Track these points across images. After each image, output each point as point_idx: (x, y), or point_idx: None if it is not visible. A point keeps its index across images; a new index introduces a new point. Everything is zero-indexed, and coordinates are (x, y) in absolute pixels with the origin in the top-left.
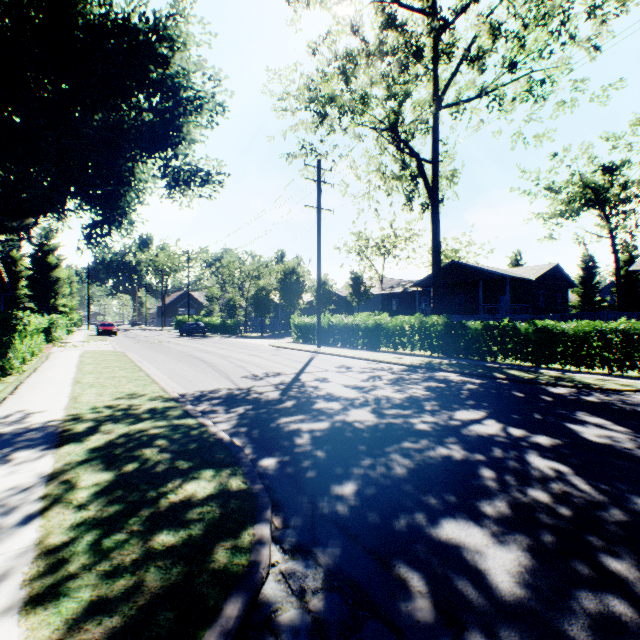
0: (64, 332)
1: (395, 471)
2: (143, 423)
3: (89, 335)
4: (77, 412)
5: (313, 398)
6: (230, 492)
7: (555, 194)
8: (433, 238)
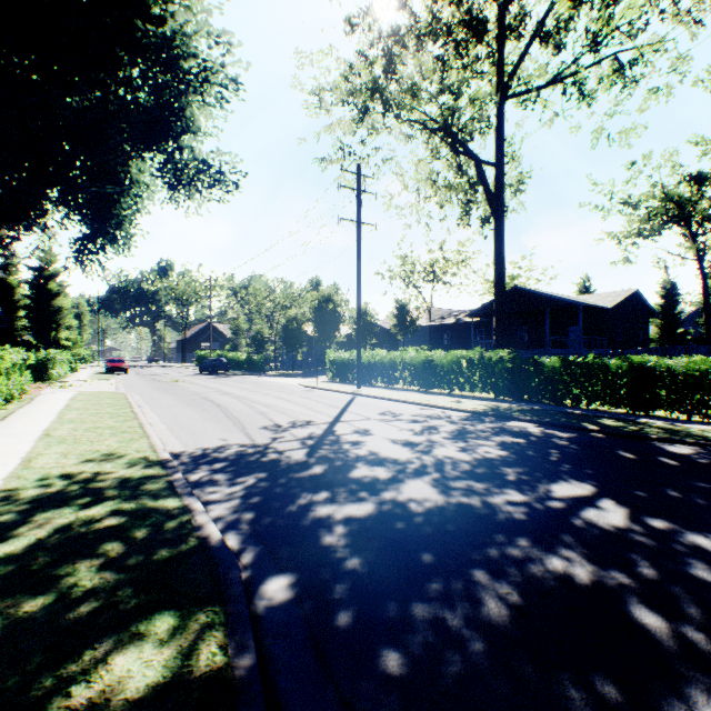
0: (66, 369)
1: (489, 612)
2: (101, 506)
3: (96, 373)
4: (17, 485)
5: (351, 460)
6: (191, 678)
7: (632, 210)
8: (496, 257)
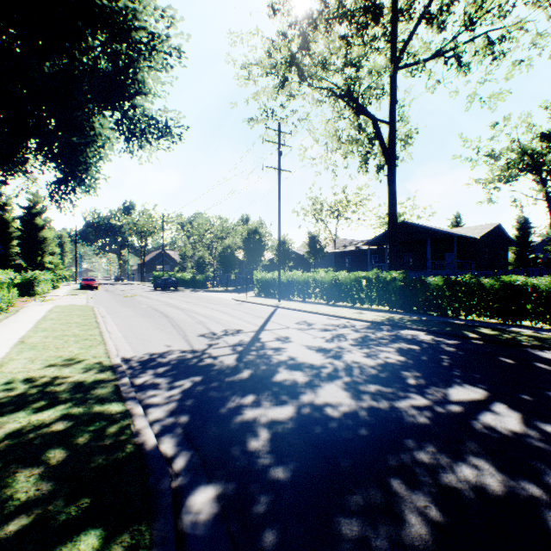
0: (49, 286)
1: (410, 530)
2: (52, 410)
3: (73, 289)
4: None
5: (273, 365)
6: None
7: (494, 161)
8: (389, 196)
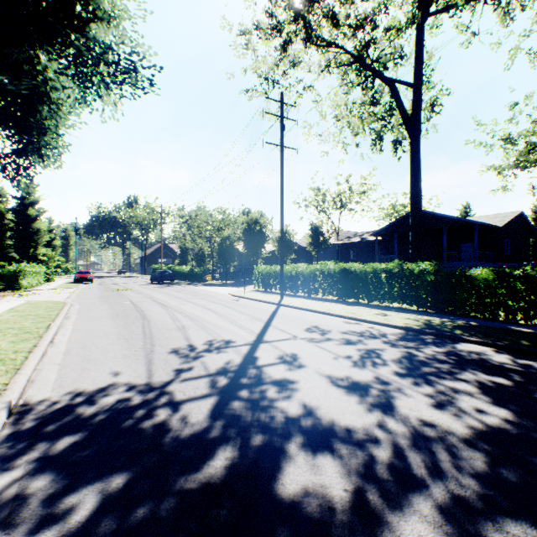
0: (41, 279)
1: None
2: None
3: (67, 282)
4: None
5: (277, 433)
6: None
7: (512, 145)
8: (413, 174)
